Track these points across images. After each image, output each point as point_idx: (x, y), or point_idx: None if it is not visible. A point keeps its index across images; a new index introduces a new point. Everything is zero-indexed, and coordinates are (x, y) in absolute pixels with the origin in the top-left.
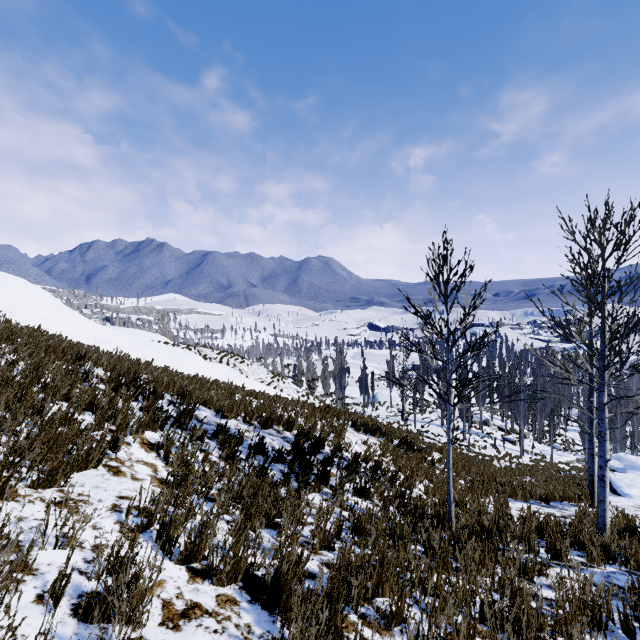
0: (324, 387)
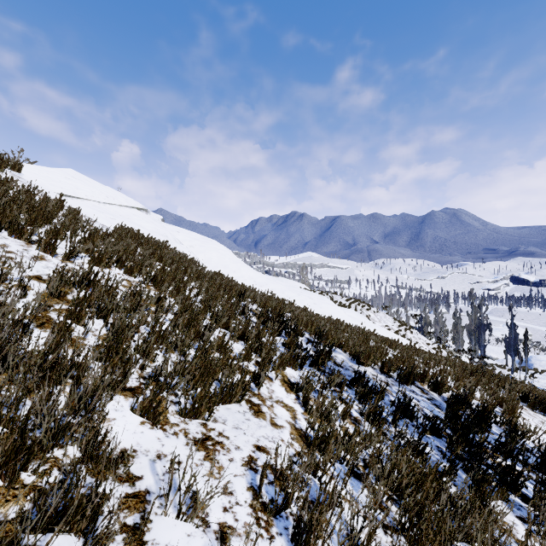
0: (455, 342)
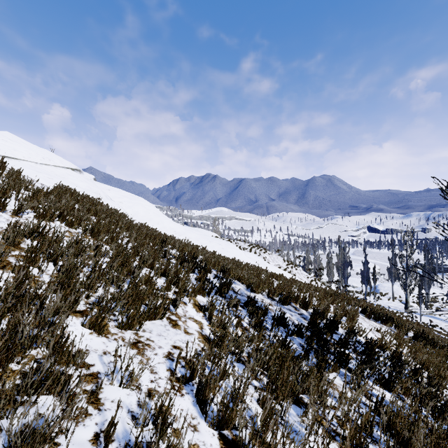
0: (328, 275)
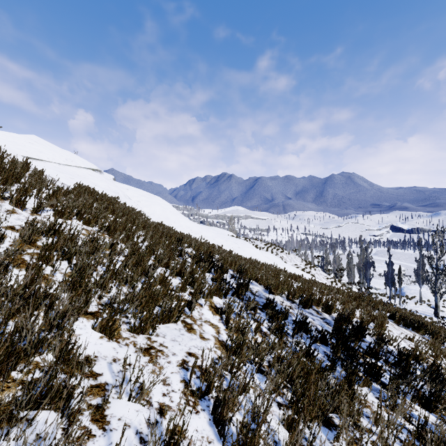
0: (349, 276)
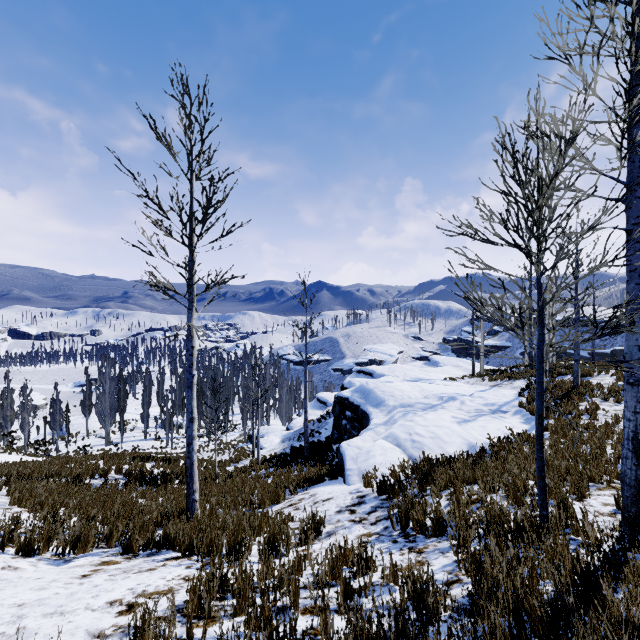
0: None
